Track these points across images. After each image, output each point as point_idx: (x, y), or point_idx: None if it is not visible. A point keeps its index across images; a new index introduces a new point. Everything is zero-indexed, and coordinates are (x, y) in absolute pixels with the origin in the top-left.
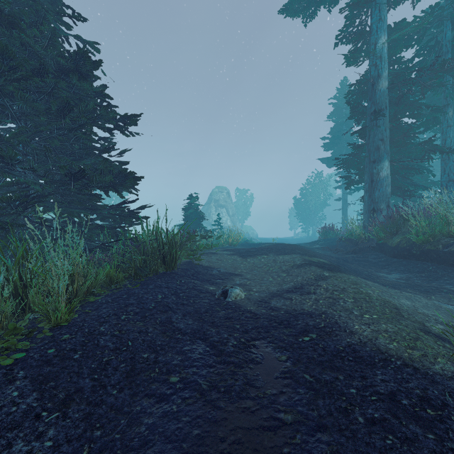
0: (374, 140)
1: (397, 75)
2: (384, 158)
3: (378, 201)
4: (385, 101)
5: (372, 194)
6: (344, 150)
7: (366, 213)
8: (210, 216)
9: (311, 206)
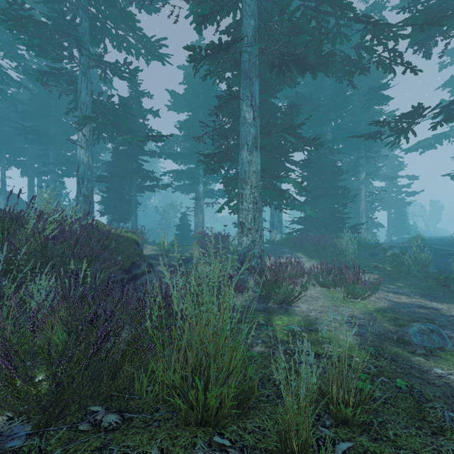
0: None
1: None
2: None
3: None
4: None
5: None
6: None
7: None
8: None
9: None
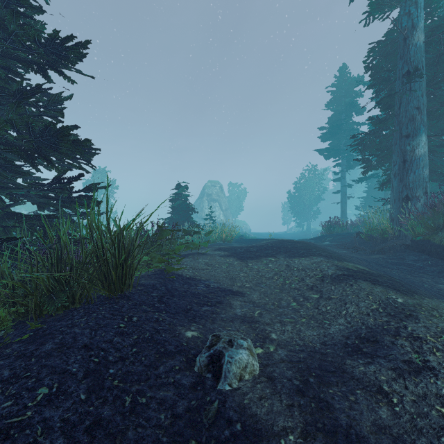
0: (407, 108)
1: (435, 28)
2: (420, 131)
3: (413, 187)
4: (422, 59)
5: (404, 178)
6: (343, 141)
7: (395, 202)
8: (202, 211)
9: (306, 200)
